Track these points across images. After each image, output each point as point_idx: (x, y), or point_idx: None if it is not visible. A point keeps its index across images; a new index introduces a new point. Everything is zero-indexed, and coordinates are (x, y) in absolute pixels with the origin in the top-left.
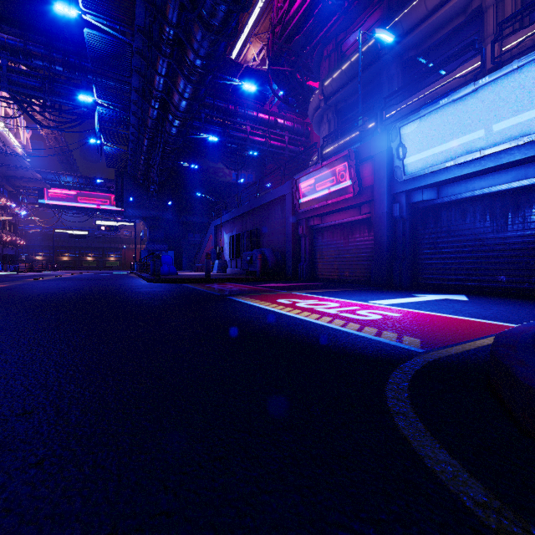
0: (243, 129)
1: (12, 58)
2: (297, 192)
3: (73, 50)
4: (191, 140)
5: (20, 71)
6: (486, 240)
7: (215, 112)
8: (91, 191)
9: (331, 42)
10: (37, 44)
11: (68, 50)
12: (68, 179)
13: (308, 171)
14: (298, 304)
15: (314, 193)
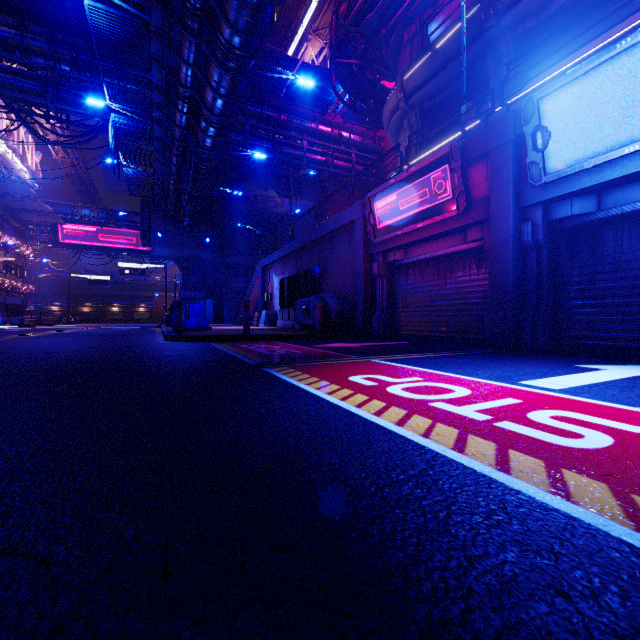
0: (299, 146)
1: (5, 54)
2: (371, 215)
3: (84, 44)
4: (232, 158)
5: (16, 72)
6: None
7: (263, 123)
8: (114, 226)
9: (414, 22)
10: (37, 37)
11: (77, 45)
12: (86, 212)
13: (388, 184)
14: (390, 389)
15: (396, 214)
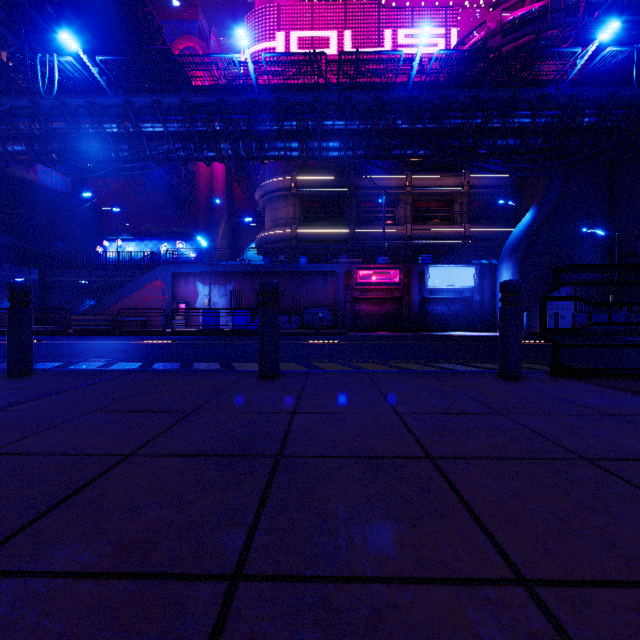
0: None
1: None
2: (355, 275)
3: None
4: None
5: None
6: (445, 313)
7: None
8: None
9: None
10: None
11: None
12: None
13: (370, 266)
14: (472, 334)
15: (371, 279)
